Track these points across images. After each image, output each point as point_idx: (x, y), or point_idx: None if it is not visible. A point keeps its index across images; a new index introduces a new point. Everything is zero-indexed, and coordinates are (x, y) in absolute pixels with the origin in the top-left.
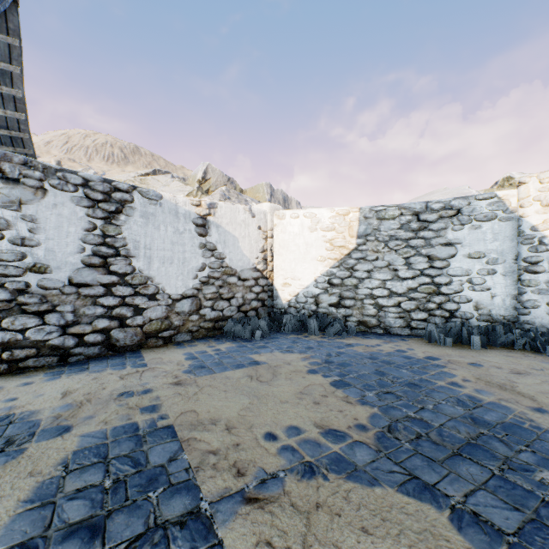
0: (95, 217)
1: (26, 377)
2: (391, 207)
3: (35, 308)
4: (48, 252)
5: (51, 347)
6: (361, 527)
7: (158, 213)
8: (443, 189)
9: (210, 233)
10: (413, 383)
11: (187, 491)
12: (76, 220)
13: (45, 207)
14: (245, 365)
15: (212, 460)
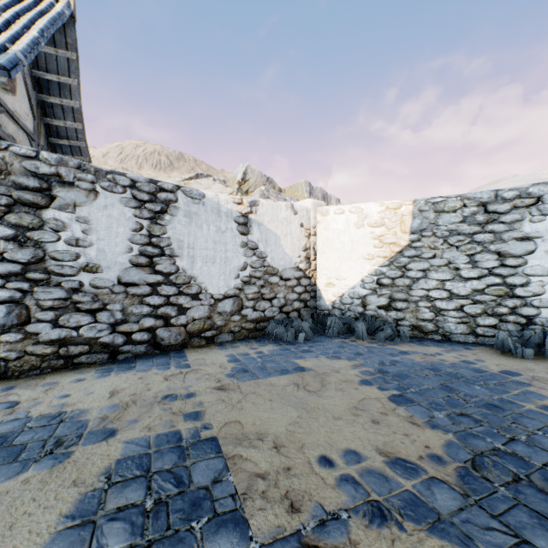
0: (142, 217)
1: (79, 373)
2: (451, 197)
3: (88, 306)
4: (99, 252)
5: (101, 345)
6: None
7: (200, 212)
8: (512, 176)
9: (252, 232)
10: (493, 403)
11: (234, 525)
12: (125, 221)
13: (96, 208)
14: (290, 371)
15: (260, 486)
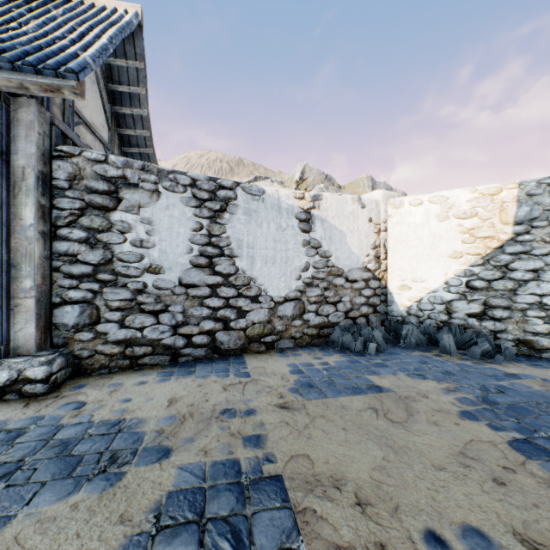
0: (202, 217)
1: (142, 375)
2: None
3: (151, 307)
4: (161, 253)
5: (164, 346)
6: None
7: (260, 209)
8: None
9: (314, 229)
10: None
11: None
12: (185, 221)
13: (159, 209)
14: (364, 391)
15: None
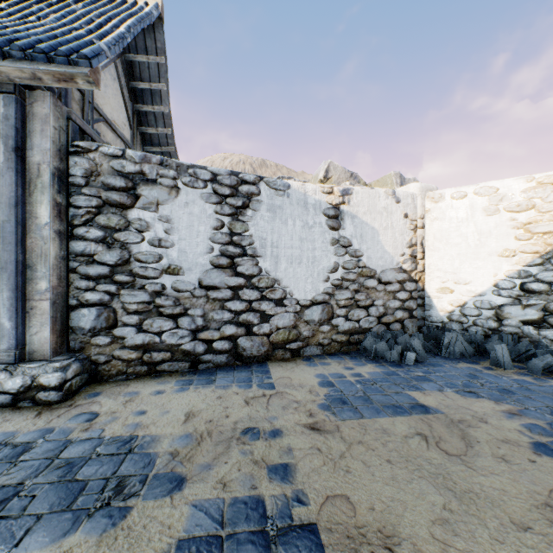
0: (223, 214)
1: (160, 383)
2: None
3: (170, 311)
4: (180, 253)
5: (183, 352)
6: None
7: (285, 205)
8: None
9: (343, 226)
10: None
11: None
12: (205, 219)
13: (178, 206)
14: (407, 411)
15: None
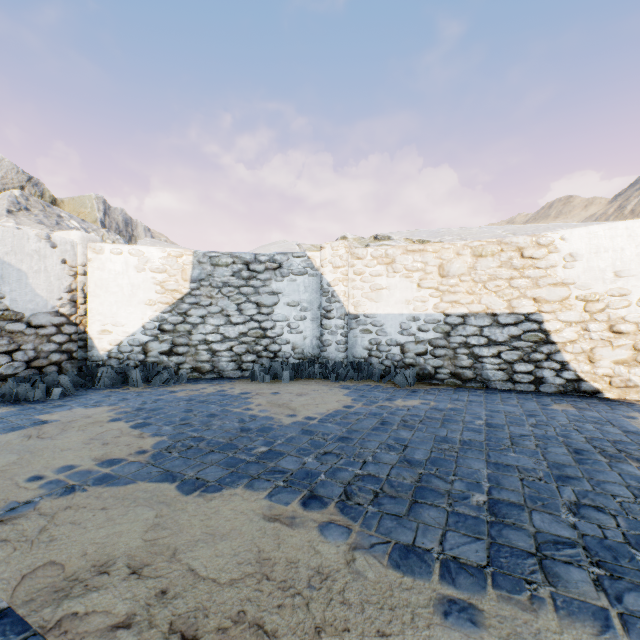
0: None
1: None
2: (225, 254)
3: None
4: None
5: None
6: (102, 508)
7: None
8: (283, 241)
9: None
10: (214, 413)
11: None
12: None
13: None
14: (25, 427)
15: None
